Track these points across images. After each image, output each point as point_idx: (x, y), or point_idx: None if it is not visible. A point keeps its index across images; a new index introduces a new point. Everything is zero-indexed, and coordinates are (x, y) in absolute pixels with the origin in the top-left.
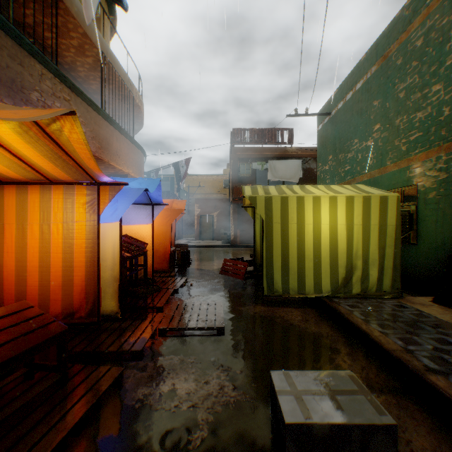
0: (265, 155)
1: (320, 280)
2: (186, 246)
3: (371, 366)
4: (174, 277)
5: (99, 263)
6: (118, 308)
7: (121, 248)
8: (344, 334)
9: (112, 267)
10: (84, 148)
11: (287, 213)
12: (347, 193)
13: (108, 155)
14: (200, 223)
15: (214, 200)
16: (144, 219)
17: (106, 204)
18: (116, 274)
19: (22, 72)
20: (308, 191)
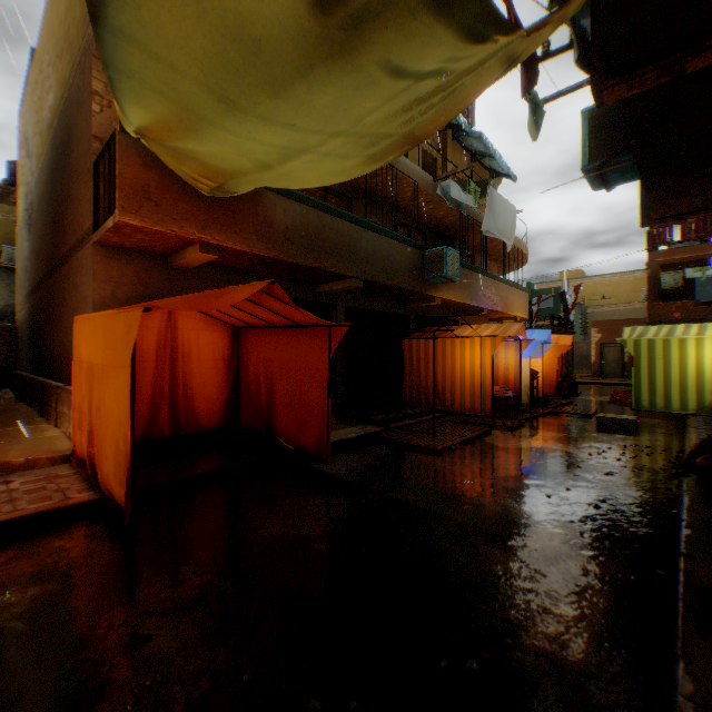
0: (710, 254)
1: (684, 401)
2: (572, 377)
3: (672, 432)
4: (559, 399)
5: (521, 377)
6: (528, 401)
7: (530, 371)
8: (678, 428)
9: (525, 380)
10: (523, 332)
11: (652, 351)
12: None
13: (506, 308)
14: (600, 354)
15: (623, 321)
16: (535, 354)
17: (524, 350)
18: (527, 384)
19: (477, 285)
20: (686, 331)
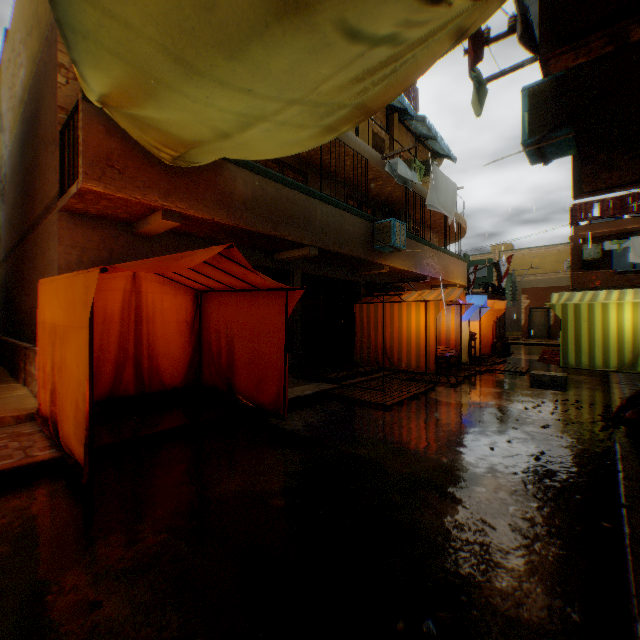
0: (625, 229)
1: (607, 359)
2: (505, 338)
3: (597, 387)
4: (495, 358)
5: (461, 338)
6: (467, 360)
7: (469, 332)
8: (601, 383)
9: (465, 341)
10: (463, 297)
11: (578, 314)
12: (639, 299)
13: (447, 276)
14: (529, 318)
15: (549, 288)
16: (473, 317)
17: (463, 313)
18: (466, 344)
19: (421, 255)
20: (608, 296)
